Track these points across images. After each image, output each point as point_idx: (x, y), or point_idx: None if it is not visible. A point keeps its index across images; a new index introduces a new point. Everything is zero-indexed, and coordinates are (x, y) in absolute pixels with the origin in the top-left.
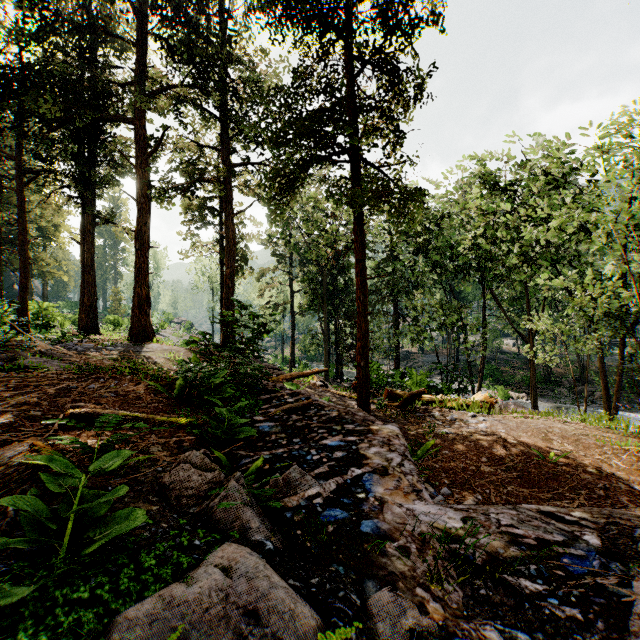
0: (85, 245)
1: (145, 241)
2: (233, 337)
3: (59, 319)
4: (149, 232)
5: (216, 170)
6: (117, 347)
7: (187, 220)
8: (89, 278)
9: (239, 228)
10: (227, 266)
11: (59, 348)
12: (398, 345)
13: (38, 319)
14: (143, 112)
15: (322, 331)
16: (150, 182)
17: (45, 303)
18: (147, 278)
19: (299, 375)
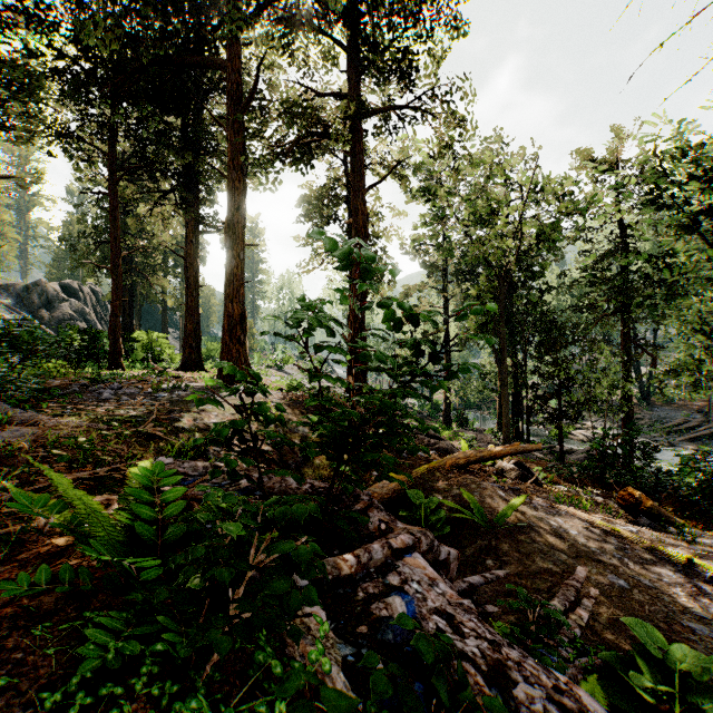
0: (188, 259)
1: (238, 235)
2: (363, 377)
3: (168, 352)
4: (244, 223)
5: (335, 109)
6: (175, 392)
7: (304, 214)
8: (192, 300)
9: (374, 221)
10: (354, 269)
11: (87, 392)
12: (629, 394)
13: (147, 352)
14: (237, 50)
15: (499, 370)
16: (245, 150)
17: (154, 333)
18: (242, 290)
19: (481, 455)
